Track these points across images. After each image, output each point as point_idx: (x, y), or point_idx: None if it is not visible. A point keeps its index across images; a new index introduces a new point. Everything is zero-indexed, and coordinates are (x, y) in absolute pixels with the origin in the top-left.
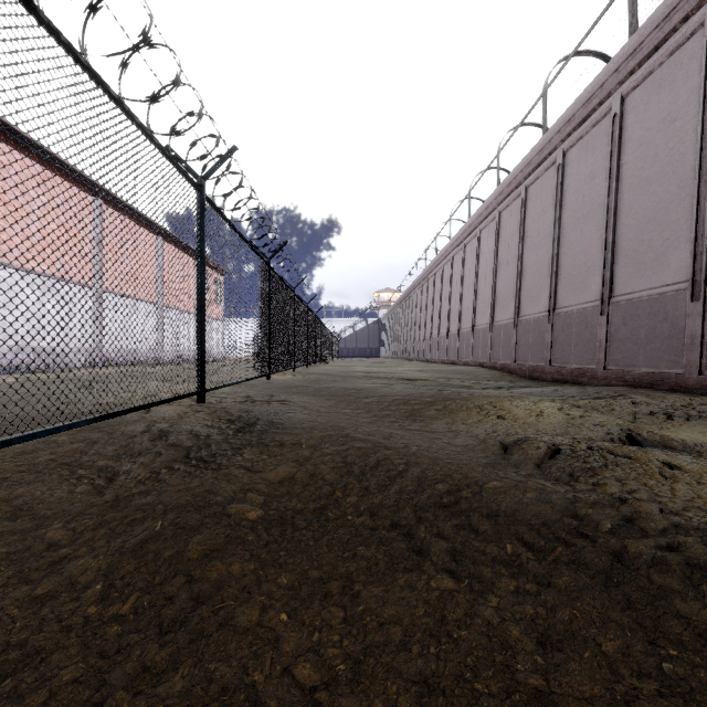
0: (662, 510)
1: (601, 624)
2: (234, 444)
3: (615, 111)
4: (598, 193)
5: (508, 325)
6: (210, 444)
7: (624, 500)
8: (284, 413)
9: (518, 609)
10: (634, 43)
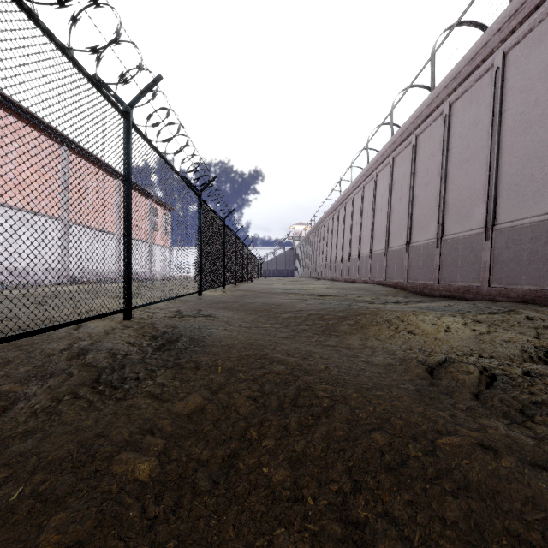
0: None
1: None
2: (149, 365)
3: (498, 65)
4: (481, 137)
5: (401, 250)
6: (125, 365)
7: None
8: (207, 329)
9: None
10: (516, 4)
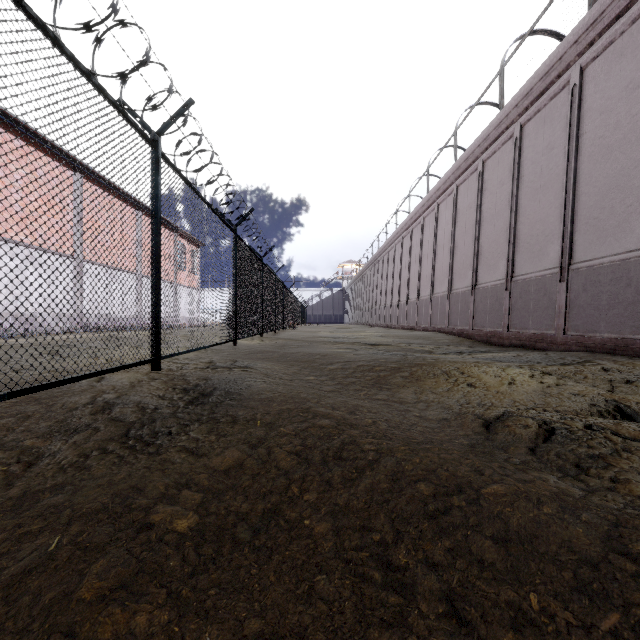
0: None
1: None
2: (182, 420)
3: (574, 82)
4: (556, 164)
5: (466, 292)
6: (155, 419)
7: None
8: (243, 382)
9: None
10: (595, 13)
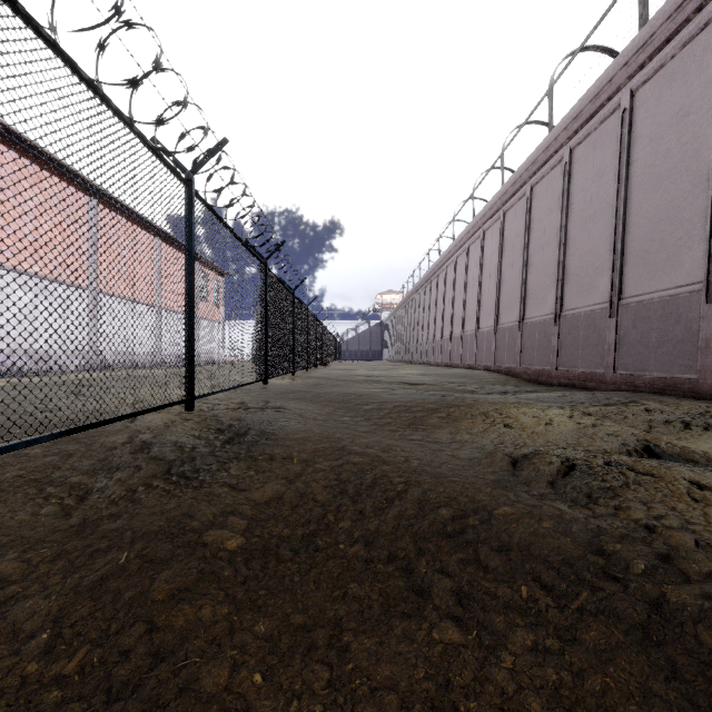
0: (697, 542)
1: (641, 699)
2: (221, 458)
3: (625, 106)
4: (606, 192)
5: (513, 327)
6: (194, 458)
7: (652, 529)
8: (278, 422)
9: (538, 672)
10: (645, 35)
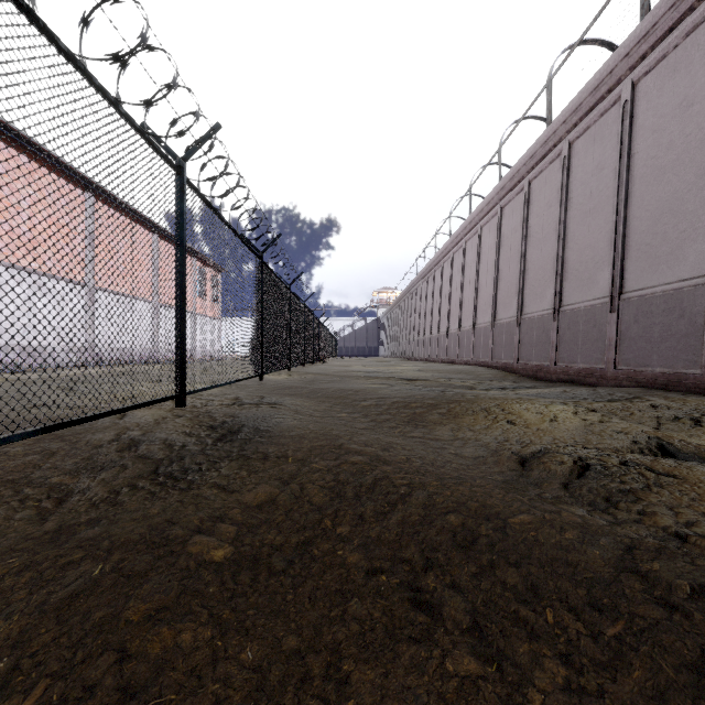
0: None
1: None
2: (211, 457)
3: (626, 98)
4: (606, 185)
5: (511, 323)
6: (184, 456)
7: (684, 538)
8: (272, 419)
9: None
10: (647, 25)
